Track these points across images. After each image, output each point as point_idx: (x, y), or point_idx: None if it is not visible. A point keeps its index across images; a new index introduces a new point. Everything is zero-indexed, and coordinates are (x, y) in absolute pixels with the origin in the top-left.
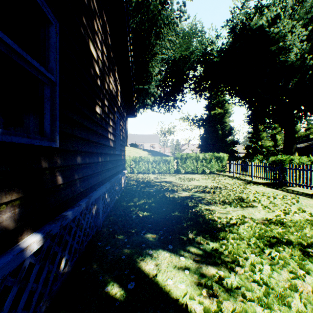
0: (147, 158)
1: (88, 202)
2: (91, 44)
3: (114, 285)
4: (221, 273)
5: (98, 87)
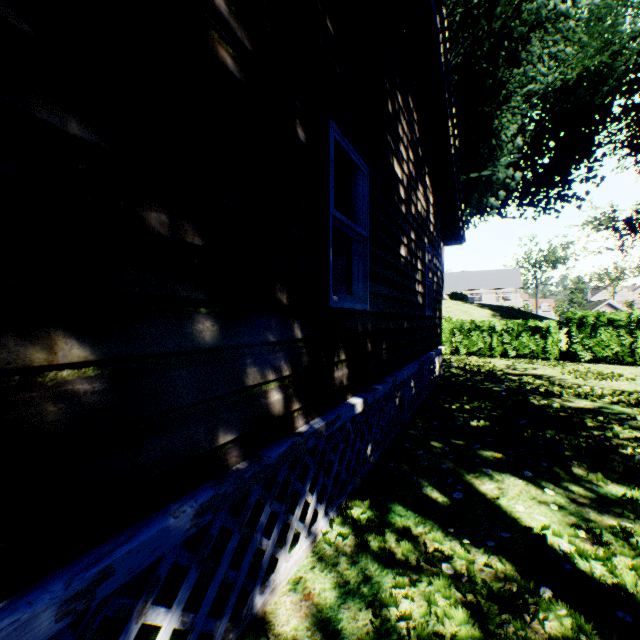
0: (488, 323)
1: (394, 381)
2: (395, 162)
3: (433, 490)
4: (626, 525)
5: (402, 218)
